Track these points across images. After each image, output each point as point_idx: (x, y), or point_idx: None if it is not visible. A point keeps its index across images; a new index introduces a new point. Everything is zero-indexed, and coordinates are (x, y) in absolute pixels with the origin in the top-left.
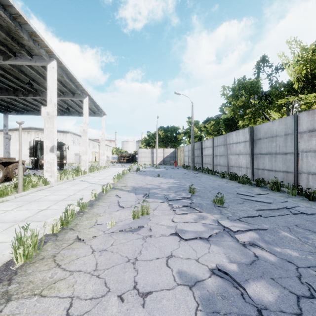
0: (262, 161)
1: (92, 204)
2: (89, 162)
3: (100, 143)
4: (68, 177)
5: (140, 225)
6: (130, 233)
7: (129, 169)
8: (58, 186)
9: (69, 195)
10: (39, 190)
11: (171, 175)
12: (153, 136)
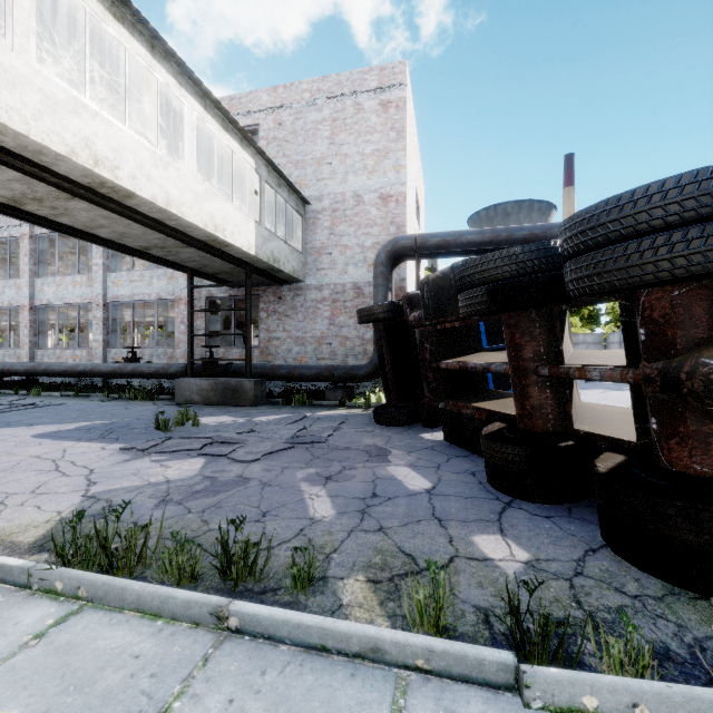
0: None
1: None
2: None
3: None
4: None
5: None
6: None
7: None
8: None
9: None
10: None
11: None
12: None
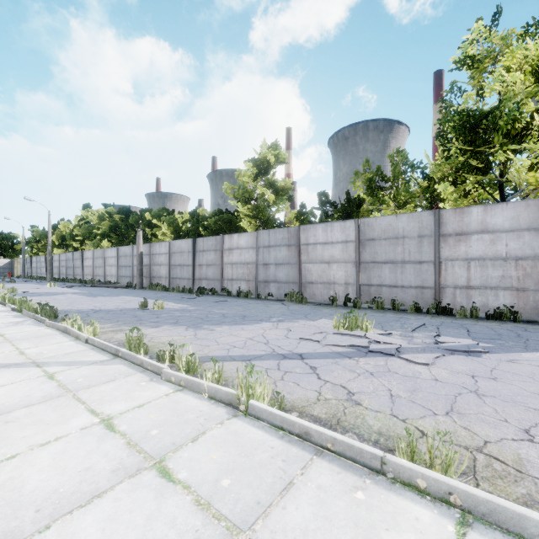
0: None
1: None
2: None
3: None
4: None
5: None
6: None
7: None
8: None
9: None
10: None
11: None
12: None
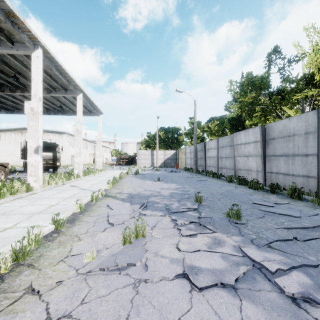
0: (276, 163)
1: (74, 218)
2: (87, 164)
3: (97, 145)
4: (57, 182)
5: (130, 263)
6: (115, 274)
7: (127, 172)
8: (41, 193)
9: (50, 205)
10: (17, 198)
11: (172, 178)
12: (154, 137)
